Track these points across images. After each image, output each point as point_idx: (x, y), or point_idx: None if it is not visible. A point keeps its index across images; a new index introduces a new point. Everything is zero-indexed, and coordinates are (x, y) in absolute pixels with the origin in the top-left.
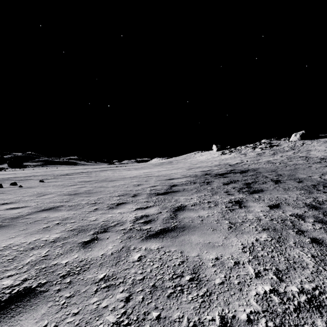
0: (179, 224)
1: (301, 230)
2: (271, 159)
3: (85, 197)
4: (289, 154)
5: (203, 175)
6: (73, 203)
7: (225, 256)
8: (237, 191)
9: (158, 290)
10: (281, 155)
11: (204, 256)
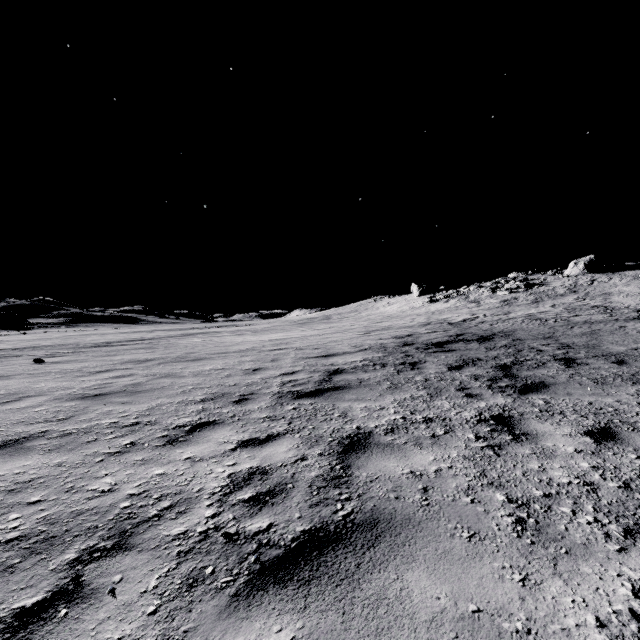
0: (358, 509)
1: None
2: (534, 311)
3: (118, 406)
4: (569, 302)
5: (398, 346)
6: (78, 425)
7: None
8: (488, 388)
9: None
10: (553, 304)
11: None
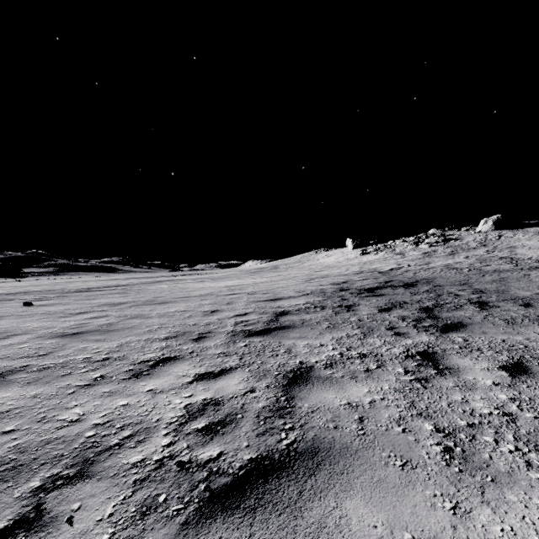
0: (300, 438)
1: None
2: (451, 261)
3: (92, 343)
4: (480, 254)
5: (336, 291)
6: (56, 360)
7: None
8: (413, 327)
9: None
10: (466, 255)
11: None
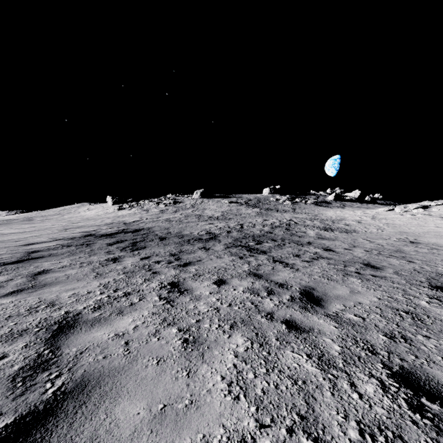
0: (39, 283)
1: (151, 269)
2: (171, 216)
3: None
4: (189, 212)
5: (84, 237)
6: None
7: (81, 291)
8: (120, 250)
9: (14, 317)
10: (182, 213)
11: (62, 295)
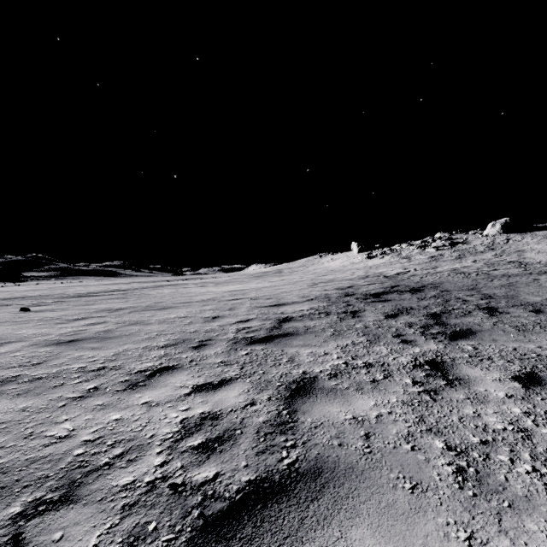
0: (303, 457)
1: None
2: (458, 266)
3: (88, 352)
4: (488, 258)
5: (340, 296)
6: (49, 370)
7: None
8: (421, 334)
9: None
10: (474, 259)
11: None
